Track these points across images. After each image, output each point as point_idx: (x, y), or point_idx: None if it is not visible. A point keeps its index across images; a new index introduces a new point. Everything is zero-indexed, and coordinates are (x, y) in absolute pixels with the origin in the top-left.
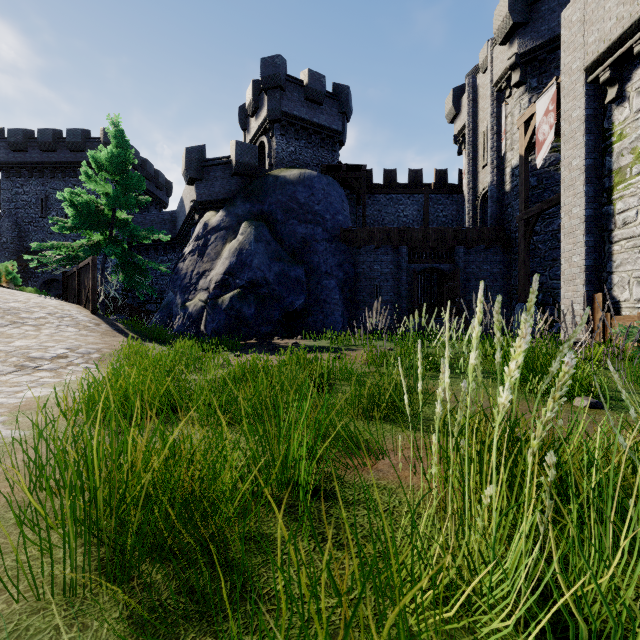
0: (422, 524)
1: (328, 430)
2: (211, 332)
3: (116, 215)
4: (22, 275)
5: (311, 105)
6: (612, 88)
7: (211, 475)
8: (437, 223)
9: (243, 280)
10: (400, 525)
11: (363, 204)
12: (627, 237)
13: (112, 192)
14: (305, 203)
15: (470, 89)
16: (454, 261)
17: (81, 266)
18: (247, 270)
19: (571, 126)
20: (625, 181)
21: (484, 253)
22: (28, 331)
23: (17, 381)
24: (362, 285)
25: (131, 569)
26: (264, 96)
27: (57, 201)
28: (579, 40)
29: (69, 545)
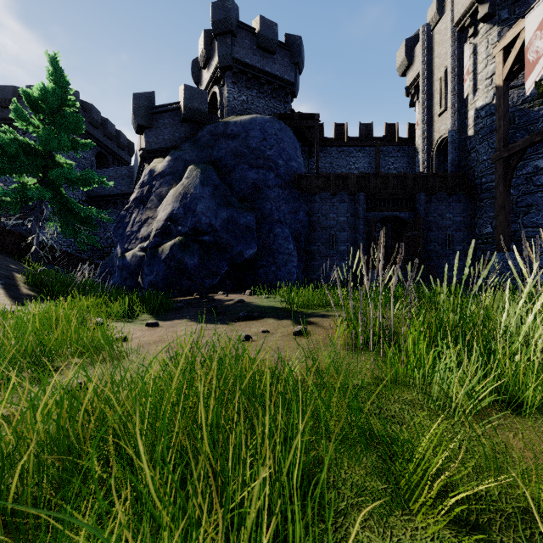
0: None
1: None
2: (148, 285)
3: (54, 159)
4: None
5: (263, 54)
6: None
7: None
8: None
9: (186, 226)
10: None
11: (316, 153)
12: None
13: (41, 129)
14: (256, 148)
15: (425, 37)
16: (414, 209)
17: None
18: (190, 215)
19: None
20: None
21: (446, 200)
22: None
23: None
24: (317, 234)
25: None
26: (215, 44)
27: None
28: None
29: None
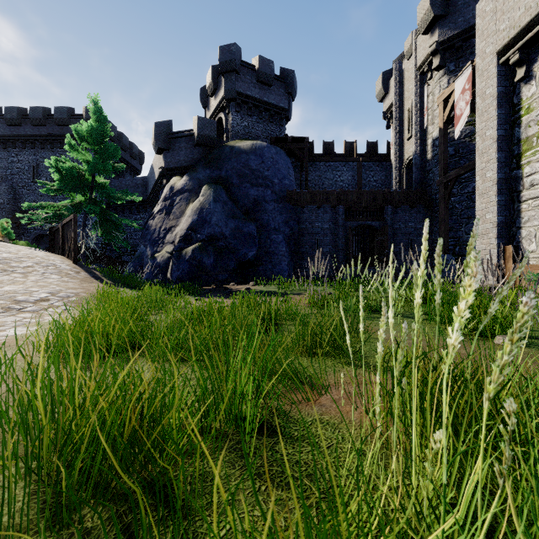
0: (368, 467)
1: (275, 366)
2: (176, 279)
3: (95, 179)
4: (17, 231)
5: (262, 86)
6: (521, 68)
7: (159, 414)
8: (369, 187)
9: (203, 235)
10: (344, 462)
11: (306, 170)
12: (534, 197)
13: (92, 160)
14: (256, 169)
15: (397, 73)
16: (383, 219)
17: (64, 222)
18: (207, 226)
19: (485, 102)
20: (532, 148)
21: (409, 212)
22: (16, 278)
23: (2, 321)
24: (305, 239)
25: (71, 514)
26: (222, 79)
27: (46, 168)
28: (492, 28)
29: (8, 489)
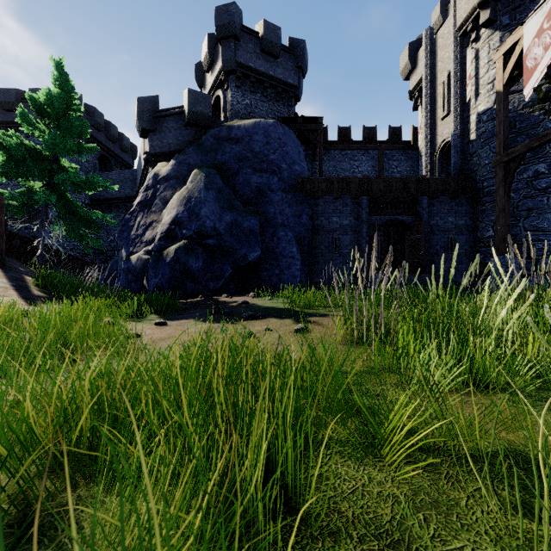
0: None
1: None
2: (153, 288)
3: (59, 163)
4: None
5: (267, 57)
6: None
7: None
8: None
9: (190, 230)
10: None
11: (319, 157)
12: None
13: (48, 134)
14: (260, 152)
15: (428, 41)
16: (417, 213)
17: None
18: (195, 219)
19: None
20: None
21: (449, 204)
22: None
23: None
24: (320, 238)
25: None
26: (219, 48)
27: None
28: None
29: None
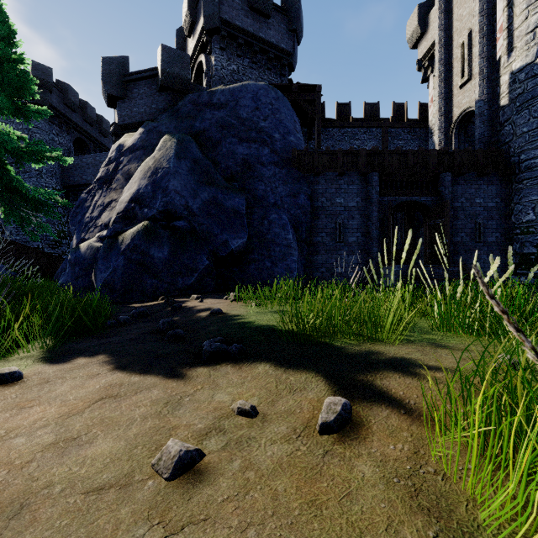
0: None
1: None
2: (101, 285)
3: None
4: None
5: (256, 17)
6: None
7: None
8: None
9: (153, 208)
10: None
11: (317, 131)
12: None
13: None
14: (248, 118)
15: None
16: (438, 192)
17: None
18: (160, 195)
19: None
20: None
21: (476, 182)
22: None
23: None
24: (321, 223)
25: None
26: (201, 4)
27: None
28: None
29: None
